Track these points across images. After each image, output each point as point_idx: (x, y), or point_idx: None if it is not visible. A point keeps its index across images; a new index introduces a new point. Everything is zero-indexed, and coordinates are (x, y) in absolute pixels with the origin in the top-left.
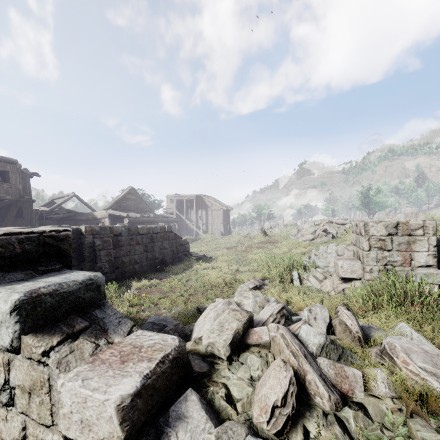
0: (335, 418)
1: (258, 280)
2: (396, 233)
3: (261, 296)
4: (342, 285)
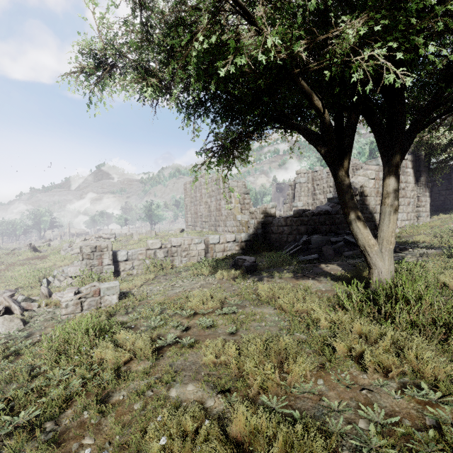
0: (21, 314)
1: (10, 289)
2: (95, 251)
3: (2, 292)
4: (71, 281)
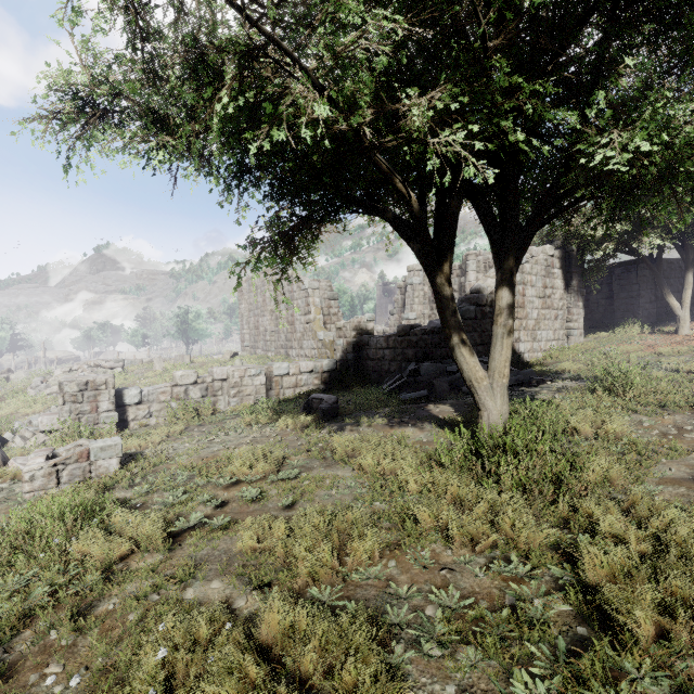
0: None
1: None
2: (86, 389)
3: None
4: (44, 438)
